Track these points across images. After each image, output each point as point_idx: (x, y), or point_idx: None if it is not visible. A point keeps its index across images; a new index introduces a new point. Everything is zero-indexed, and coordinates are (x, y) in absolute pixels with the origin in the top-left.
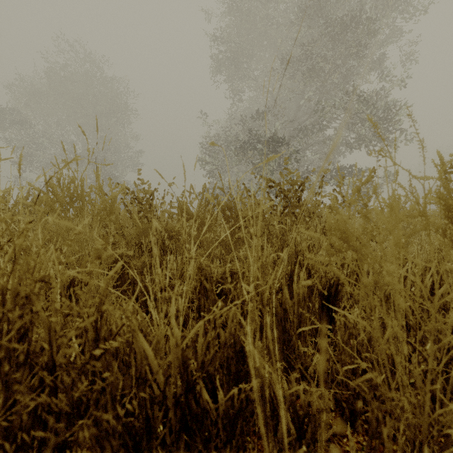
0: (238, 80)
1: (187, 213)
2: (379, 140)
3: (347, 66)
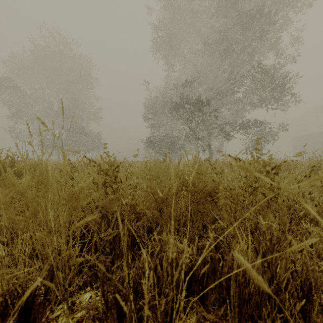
0: (172, 57)
1: (155, 193)
2: (276, 101)
3: (253, 46)
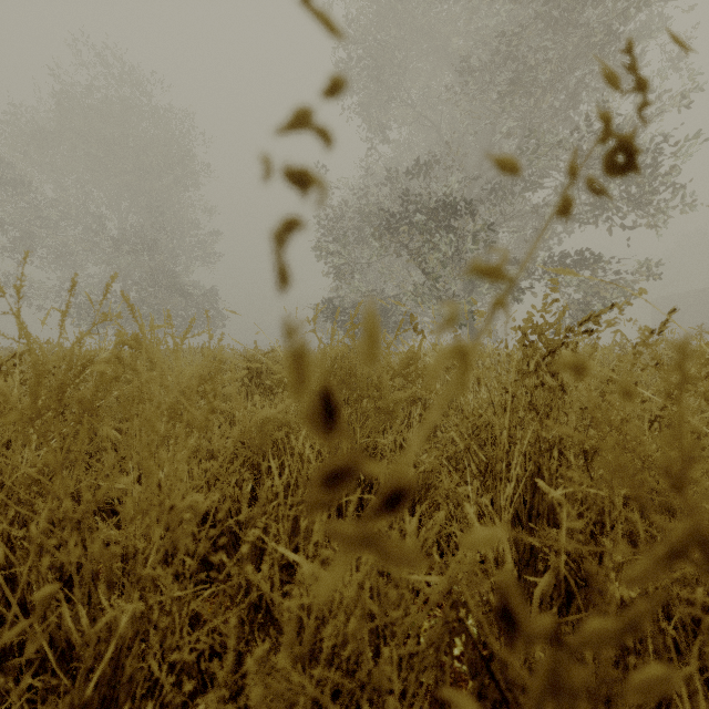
0: (381, 109)
1: None
2: (634, 206)
3: (581, 72)
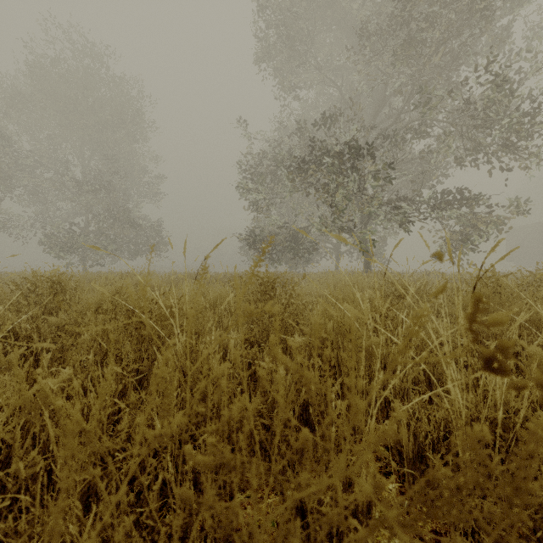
0: (292, 73)
1: None
2: (508, 150)
3: (465, 35)
